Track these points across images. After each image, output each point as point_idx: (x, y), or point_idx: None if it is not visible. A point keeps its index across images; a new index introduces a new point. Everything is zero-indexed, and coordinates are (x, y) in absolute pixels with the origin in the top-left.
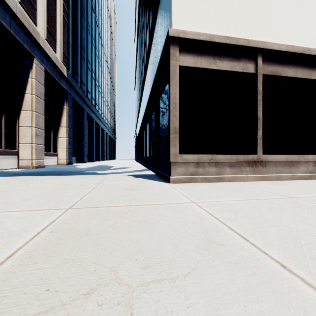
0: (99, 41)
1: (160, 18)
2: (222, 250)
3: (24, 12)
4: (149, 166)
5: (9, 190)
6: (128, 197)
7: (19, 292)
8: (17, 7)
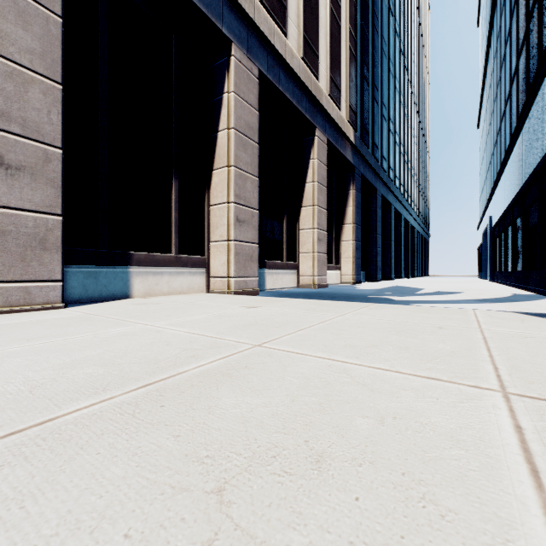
0: (401, 61)
1: None
2: None
3: (306, 68)
4: None
5: (327, 322)
6: None
7: None
8: (299, 66)
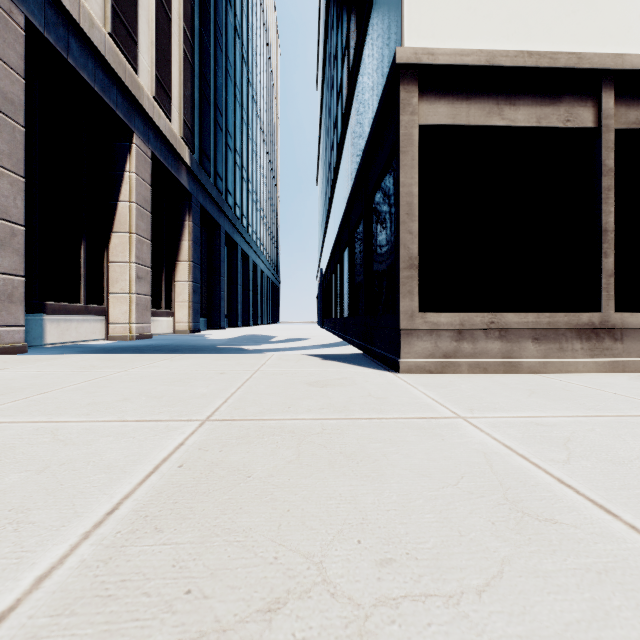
0: (249, 92)
1: (376, 30)
2: (558, 536)
3: (118, 50)
4: (349, 337)
5: (96, 380)
6: (317, 400)
7: (136, 591)
8: (105, 42)
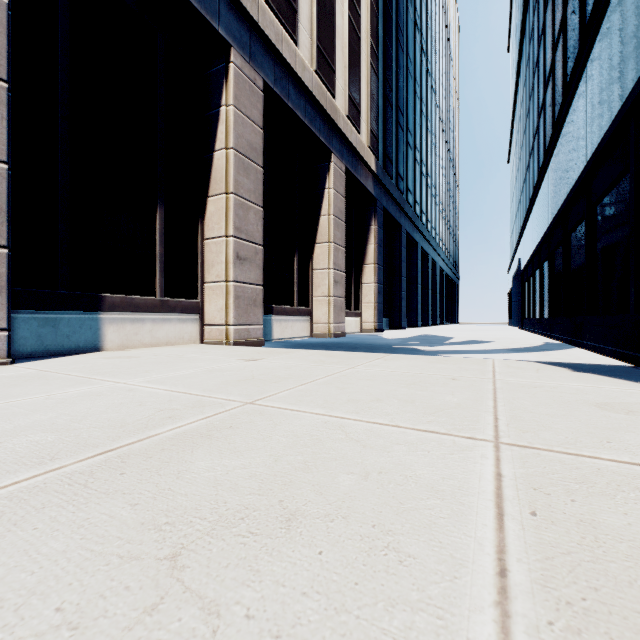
0: (428, 83)
1: None
2: None
3: (321, 83)
4: (589, 342)
5: (335, 375)
6: None
7: None
8: (312, 80)
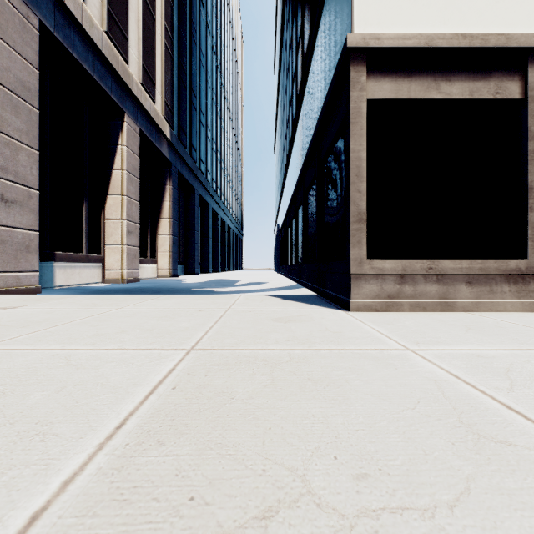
0: (218, 77)
1: (328, 21)
2: (514, 457)
3: (112, 45)
4: (303, 281)
5: (98, 315)
6: (283, 334)
7: (147, 496)
8: (102, 39)
